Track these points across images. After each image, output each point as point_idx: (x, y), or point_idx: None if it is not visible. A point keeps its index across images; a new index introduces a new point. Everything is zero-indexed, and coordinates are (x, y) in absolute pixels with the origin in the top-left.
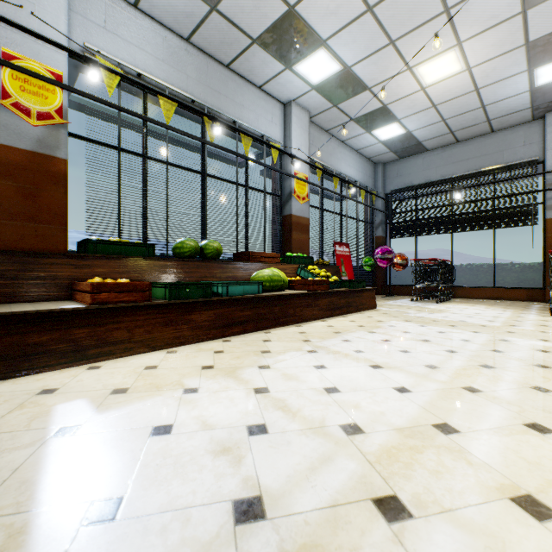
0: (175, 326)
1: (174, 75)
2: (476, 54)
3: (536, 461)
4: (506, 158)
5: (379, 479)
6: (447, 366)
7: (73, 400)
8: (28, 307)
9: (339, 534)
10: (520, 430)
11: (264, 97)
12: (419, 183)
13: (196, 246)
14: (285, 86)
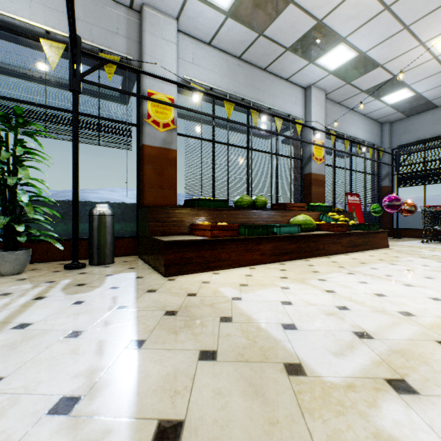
0: (251, 252)
1: (231, 84)
2: None
3: None
4: None
5: (435, 334)
6: None
7: (224, 287)
8: (181, 238)
9: (420, 348)
10: None
11: (289, 86)
12: (428, 137)
13: (251, 200)
14: (307, 75)
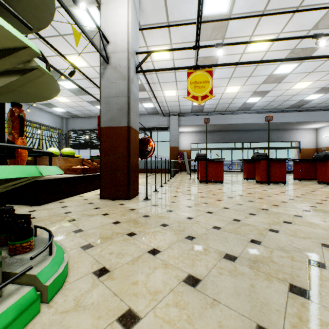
0: None
1: None
2: (72, 99)
3: None
4: None
5: None
6: None
7: None
8: None
9: None
10: None
11: None
12: (79, 129)
13: None
14: None
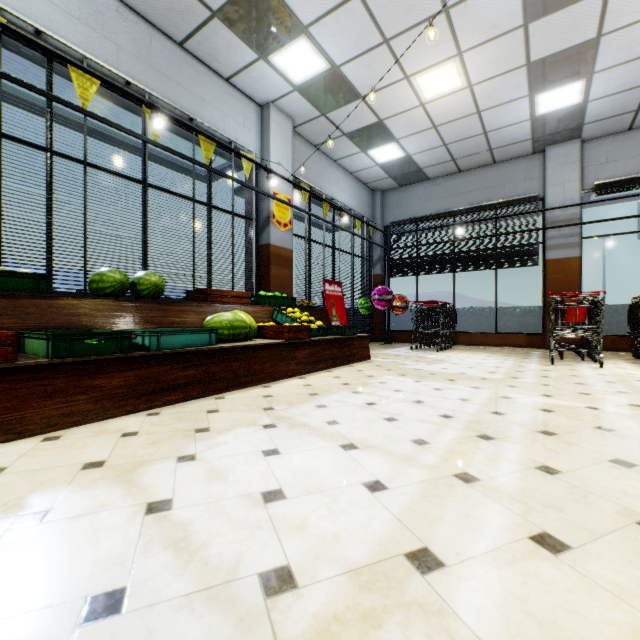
0: (64, 397)
1: (98, 42)
2: (477, 70)
3: (551, 620)
4: (508, 192)
5: None
6: (439, 441)
7: None
8: None
9: None
10: (526, 551)
11: (233, 94)
12: (420, 215)
13: (122, 279)
14: (260, 82)
